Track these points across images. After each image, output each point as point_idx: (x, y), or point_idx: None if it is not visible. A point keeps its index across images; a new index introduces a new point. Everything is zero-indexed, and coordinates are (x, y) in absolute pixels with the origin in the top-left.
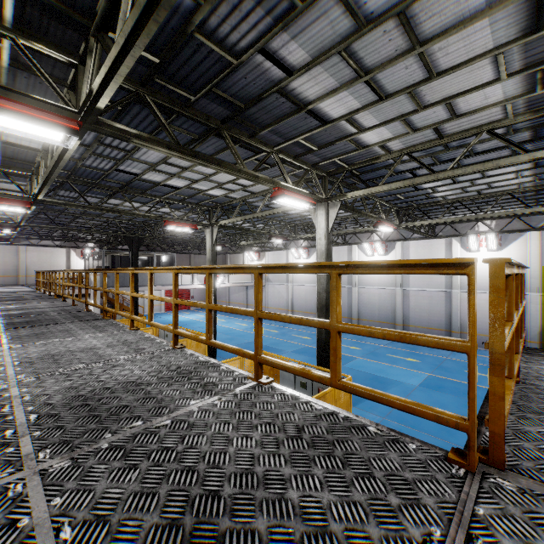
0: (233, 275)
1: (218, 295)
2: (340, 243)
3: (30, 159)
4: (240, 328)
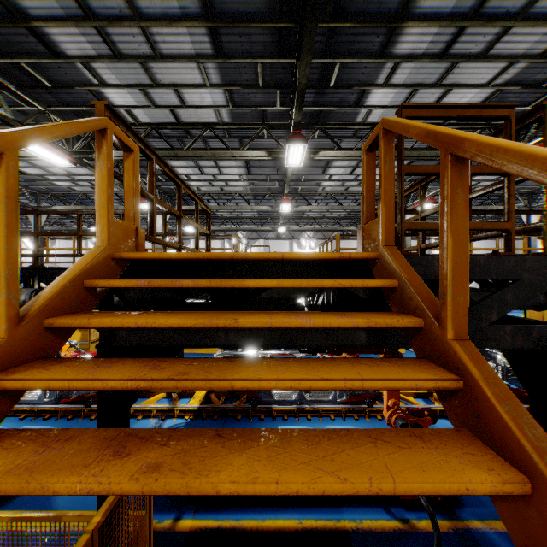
0: None
1: None
2: None
3: None
4: None
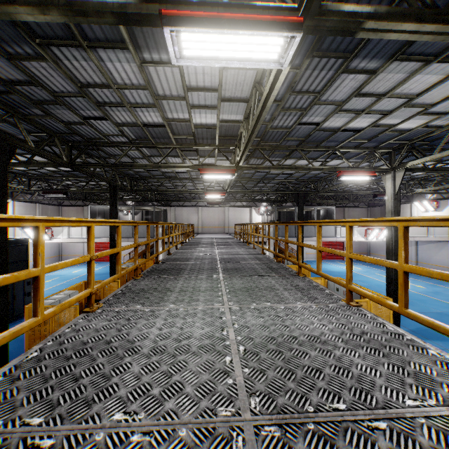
0: None
1: (374, 248)
2: None
3: (234, 133)
4: (414, 290)
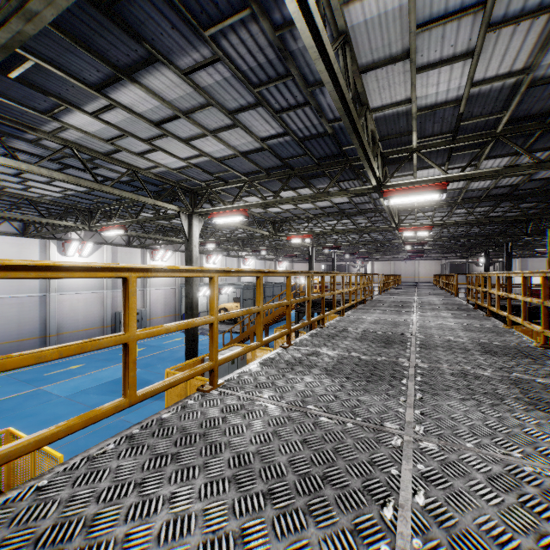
0: None
1: None
2: None
3: None
4: None
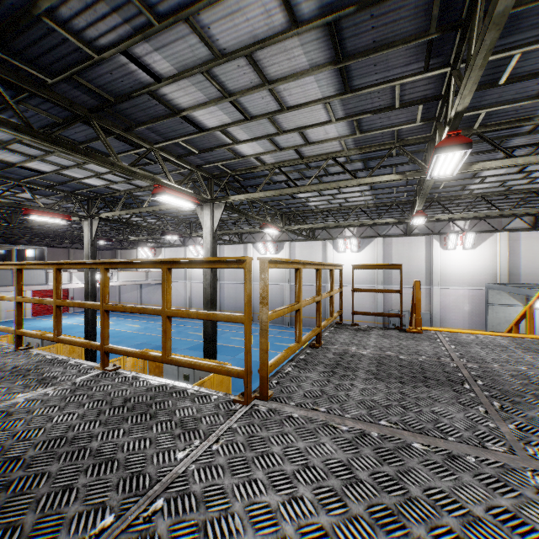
0: (123, 273)
1: None
2: (237, 242)
3: None
4: (130, 330)
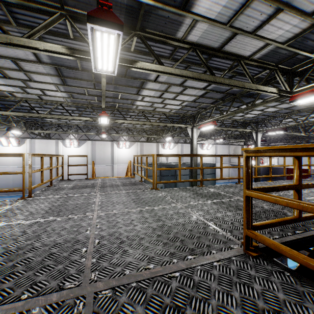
0: None
1: None
2: None
3: None
4: None
